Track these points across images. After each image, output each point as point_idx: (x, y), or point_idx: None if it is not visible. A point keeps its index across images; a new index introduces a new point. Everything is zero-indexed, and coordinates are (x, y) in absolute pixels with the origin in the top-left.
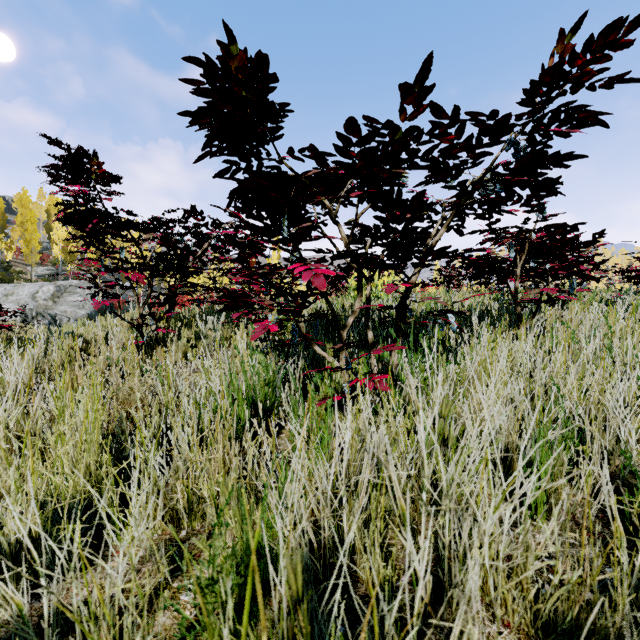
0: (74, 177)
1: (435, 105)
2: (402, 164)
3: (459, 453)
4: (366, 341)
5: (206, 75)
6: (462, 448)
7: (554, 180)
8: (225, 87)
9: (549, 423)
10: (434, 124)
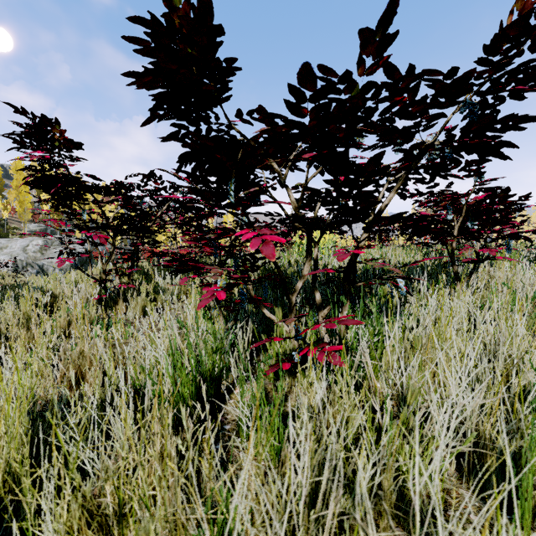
0: (40, 144)
1: (389, 64)
2: (359, 123)
3: (424, 443)
4: (313, 300)
5: (150, 33)
6: (429, 439)
7: (508, 143)
8: (170, 46)
9: (533, 417)
10: (386, 85)
